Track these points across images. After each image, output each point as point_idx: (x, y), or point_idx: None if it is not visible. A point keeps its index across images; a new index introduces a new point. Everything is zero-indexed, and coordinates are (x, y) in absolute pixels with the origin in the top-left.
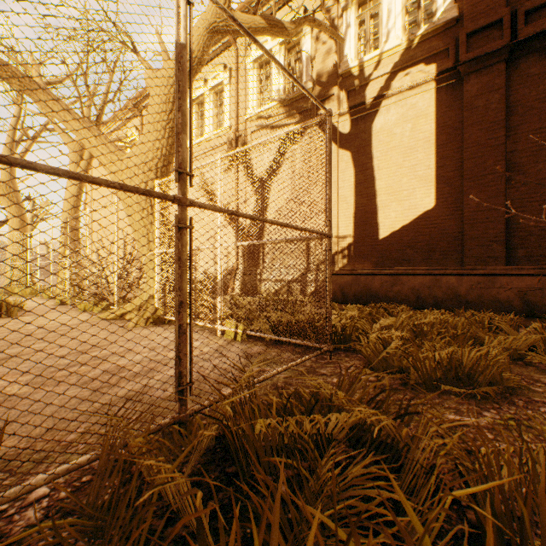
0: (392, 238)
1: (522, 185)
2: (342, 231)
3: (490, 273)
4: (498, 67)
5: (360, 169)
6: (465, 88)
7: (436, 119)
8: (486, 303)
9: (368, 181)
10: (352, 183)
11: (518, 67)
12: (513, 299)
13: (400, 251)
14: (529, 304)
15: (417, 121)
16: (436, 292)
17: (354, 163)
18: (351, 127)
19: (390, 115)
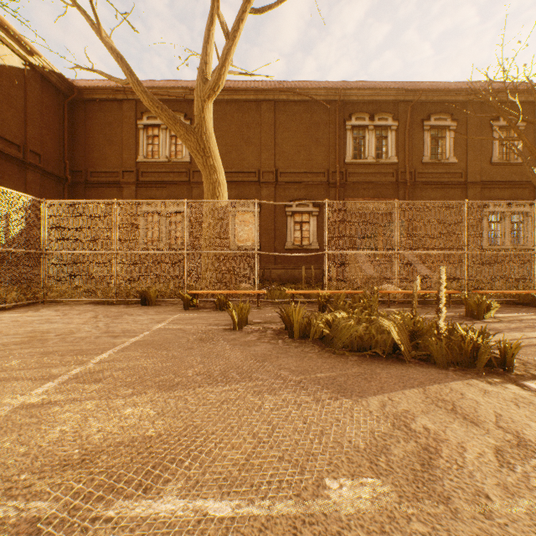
0: None
1: None
2: None
3: None
4: None
5: None
6: None
7: None
8: None
9: None
10: None
11: None
12: None
13: None
14: None
15: None
16: None
17: None
18: None
19: None
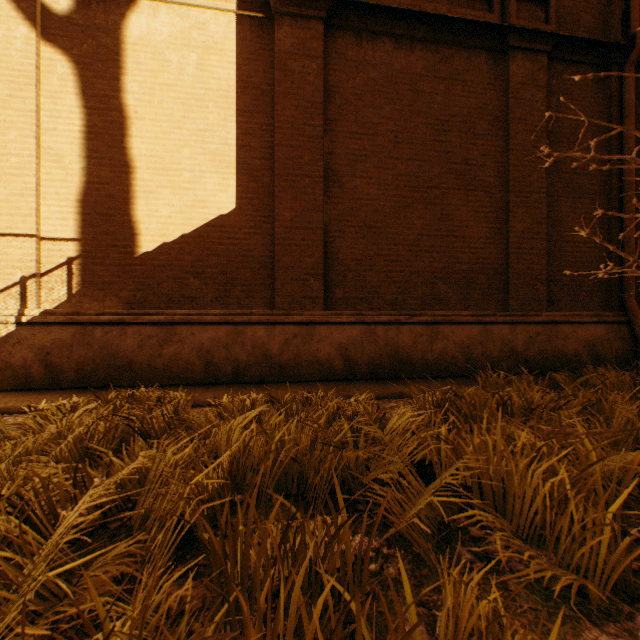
0: (163, 255)
1: (341, 202)
2: (52, 228)
3: (310, 320)
4: (317, 26)
5: (96, 104)
6: (278, 34)
7: (237, 64)
8: (305, 365)
9: (116, 134)
10: (78, 129)
11: (336, 41)
12: (335, 358)
13: (179, 280)
14: (351, 362)
15: (208, 55)
16: (238, 352)
17: (82, 86)
18: (76, 7)
19: (160, 22)
